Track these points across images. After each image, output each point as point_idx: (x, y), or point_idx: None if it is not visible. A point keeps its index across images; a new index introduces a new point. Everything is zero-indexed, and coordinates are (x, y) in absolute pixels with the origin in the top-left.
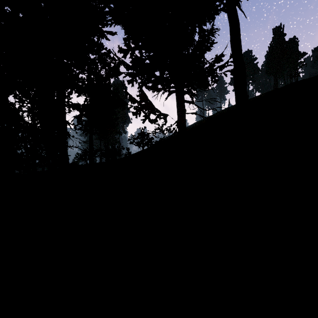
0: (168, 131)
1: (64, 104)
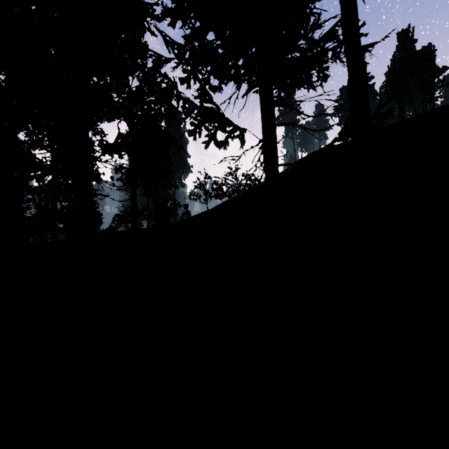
0: (245, 178)
1: (87, 130)
